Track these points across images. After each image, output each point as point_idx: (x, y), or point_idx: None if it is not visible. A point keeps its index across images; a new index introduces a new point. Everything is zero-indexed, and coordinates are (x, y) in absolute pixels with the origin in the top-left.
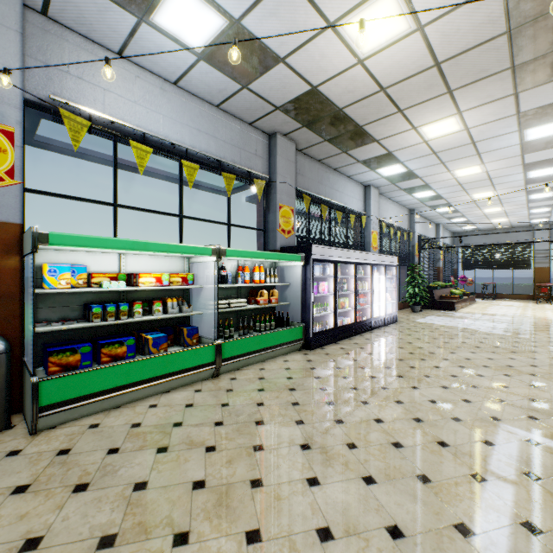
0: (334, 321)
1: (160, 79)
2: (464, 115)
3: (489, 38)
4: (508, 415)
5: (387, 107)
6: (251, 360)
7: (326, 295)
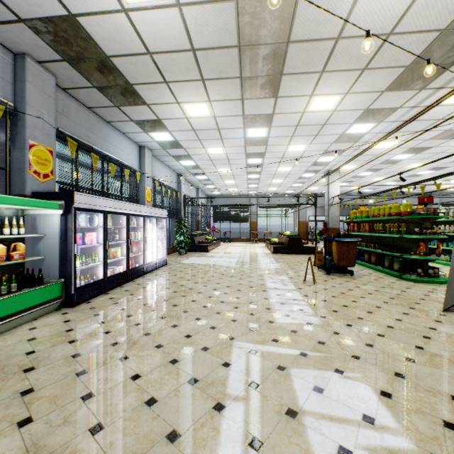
0: (104, 272)
1: None
2: (213, 104)
3: (228, 45)
4: (239, 332)
5: (155, 74)
6: None
7: (94, 245)
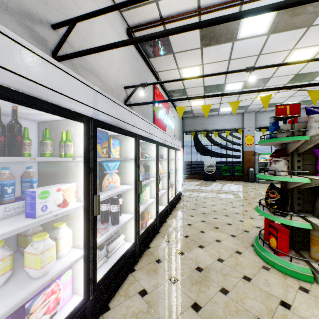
0: None
1: None
2: None
3: None
4: None
5: None
6: None
7: None
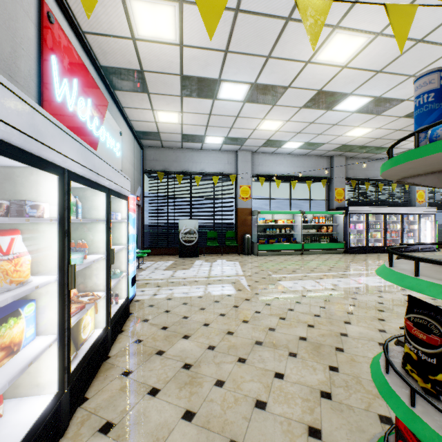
0: (365, 243)
1: (283, 155)
2: None
3: None
4: None
5: (387, 141)
6: (316, 252)
7: (359, 229)
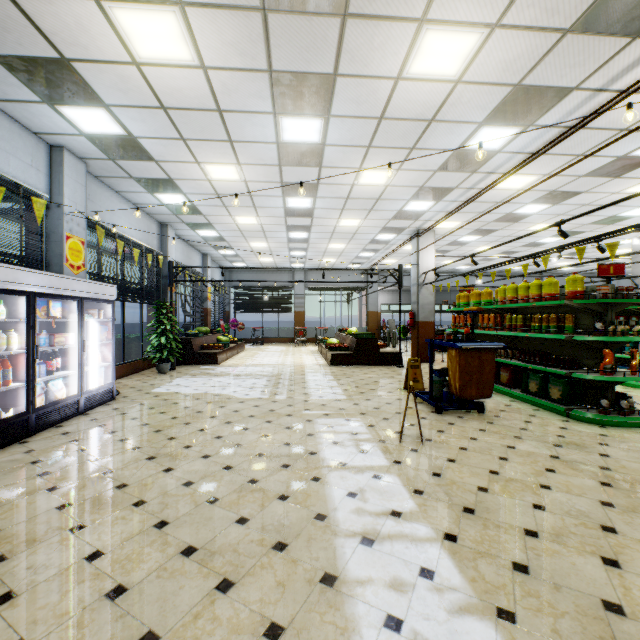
0: None
1: None
2: (191, 19)
3: None
4: None
5: None
6: None
7: None
